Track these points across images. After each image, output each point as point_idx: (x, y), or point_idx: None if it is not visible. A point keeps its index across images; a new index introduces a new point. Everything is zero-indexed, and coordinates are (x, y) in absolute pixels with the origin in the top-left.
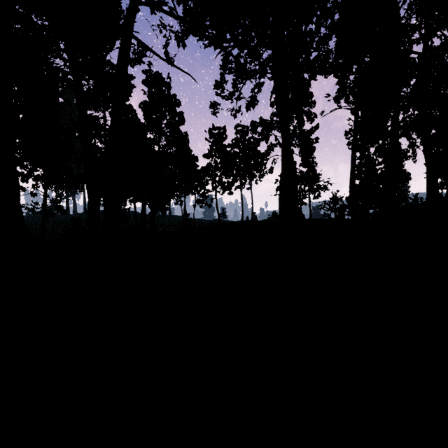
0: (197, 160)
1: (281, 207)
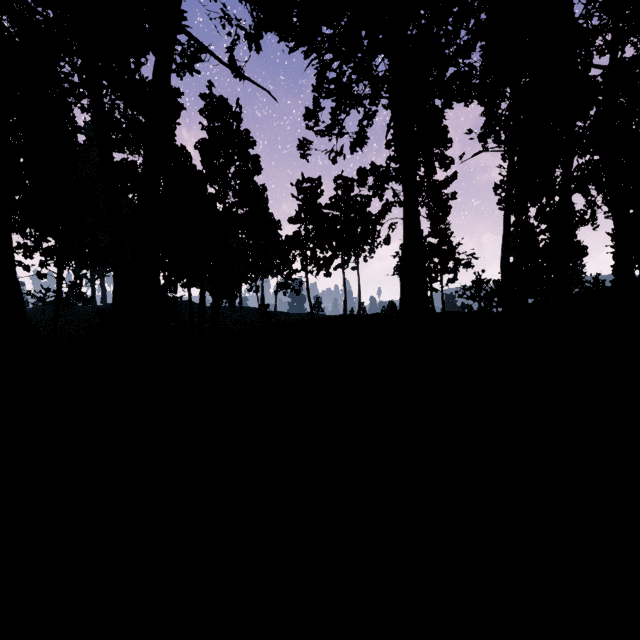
0: (279, 226)
1: (404, 291)
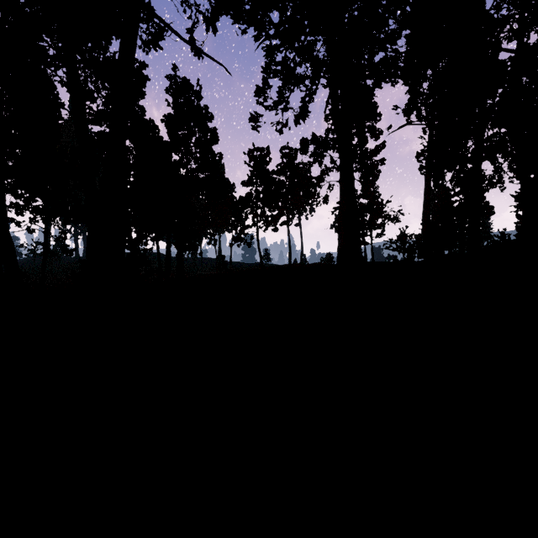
0: (233, 188)
1: (341, 242)
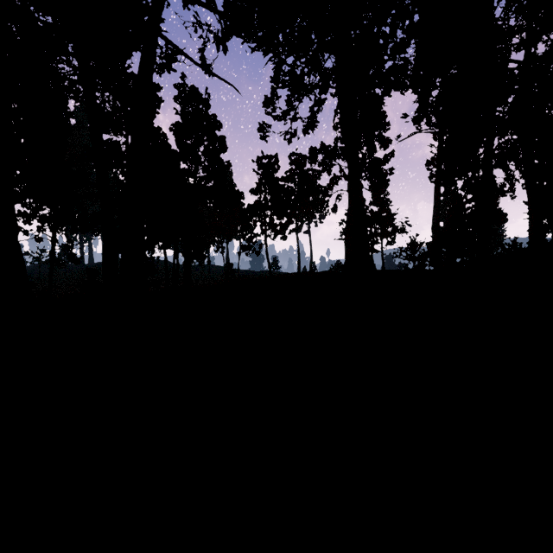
0: (242, 197)
1: (348, 254)
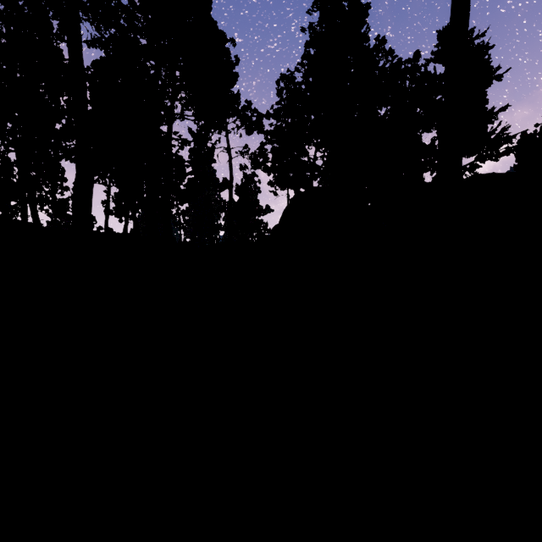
0: None
1: None
